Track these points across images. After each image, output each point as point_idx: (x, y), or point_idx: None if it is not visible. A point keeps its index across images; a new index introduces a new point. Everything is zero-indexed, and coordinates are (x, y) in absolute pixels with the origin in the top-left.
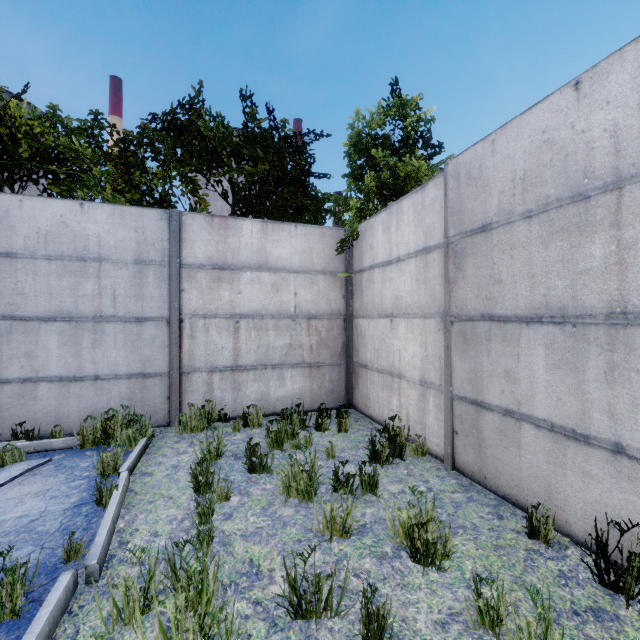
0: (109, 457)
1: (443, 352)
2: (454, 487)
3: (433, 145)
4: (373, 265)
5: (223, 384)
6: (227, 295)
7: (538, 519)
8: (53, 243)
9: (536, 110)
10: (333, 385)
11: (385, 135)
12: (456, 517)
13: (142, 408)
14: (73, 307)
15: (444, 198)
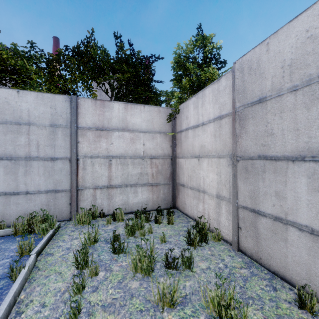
0: (26, 244)
1: (231, 178)
2: (241, 264)
3: (221, 62)
4: (188, 128)
5: (102, 196)
6: (104, 145)
7: (304, 295)
8: (0, 114)
9: (301, 17)
10: (165, 196)
11: (194, 56)
12: (245, 289)
13: (54, 210)
14: (13, 151)
15: (232, 85)
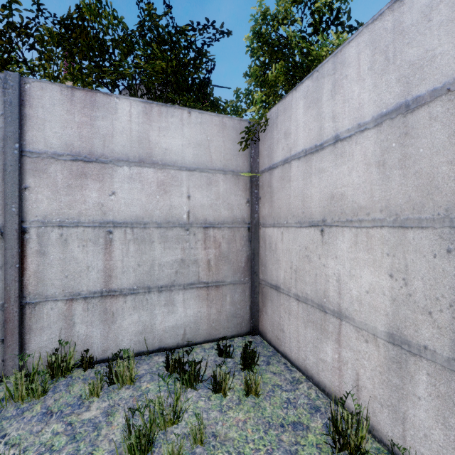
0: None
1: None
2: None
3: (350, 27)
4: (289, 157)
5: (89, 316)
6: (94, 196)
7: None
8: None
9: None
10: (235, 308)
11: (293, 20)
12: None
13: None
14: None
15: None
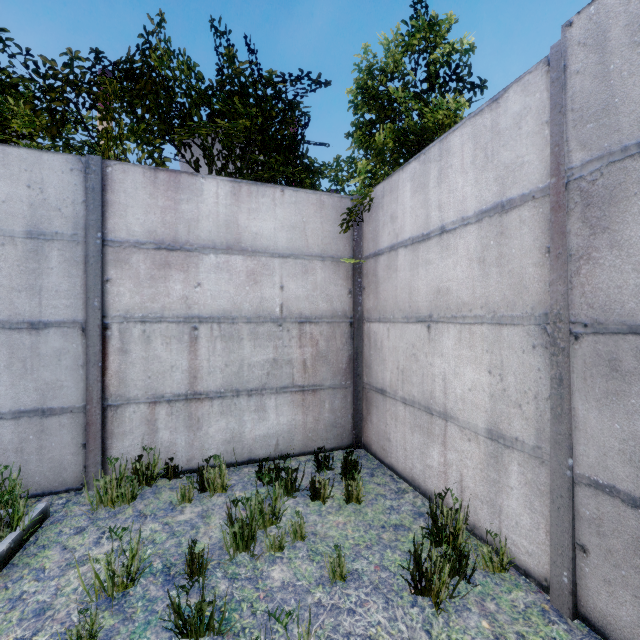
0: None
1: (545, 388)
2: None
3: (472, 84)
4: (396, 244)
5: (173, 421)
6: (179, 288)
7: None
8: None
9: None
10: (335, 416)
11: (405, 74)
12: None
13: (39, 464)
14: None
15: (551, 101)
